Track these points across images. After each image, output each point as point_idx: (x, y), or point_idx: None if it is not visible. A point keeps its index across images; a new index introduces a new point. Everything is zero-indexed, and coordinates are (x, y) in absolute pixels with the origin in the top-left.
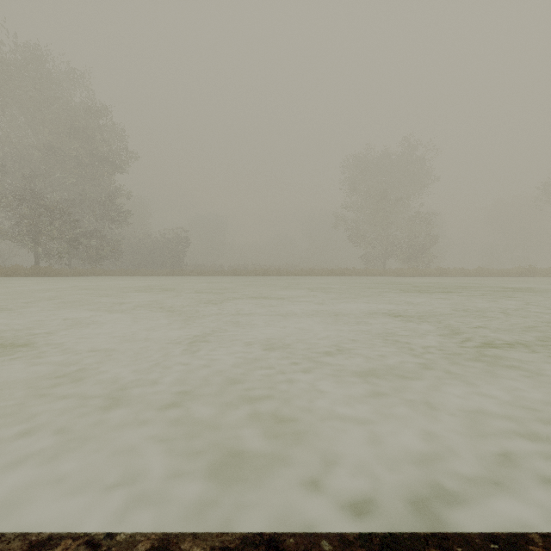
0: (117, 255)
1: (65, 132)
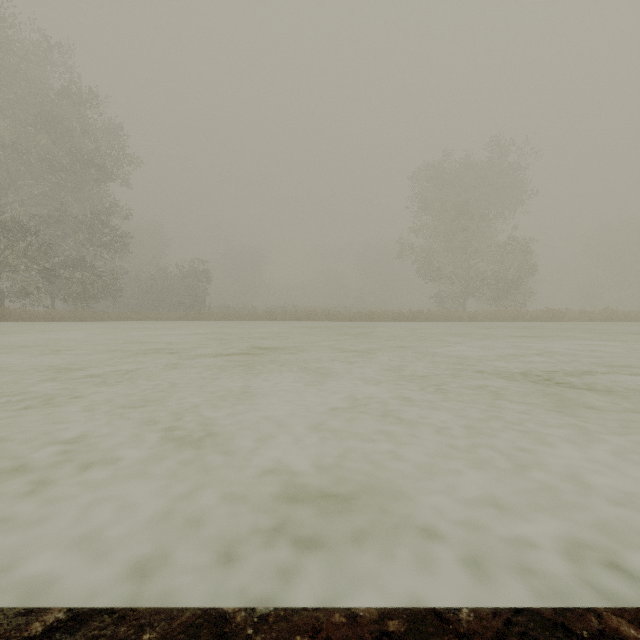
0: (116, 293)
1: (30, 119)
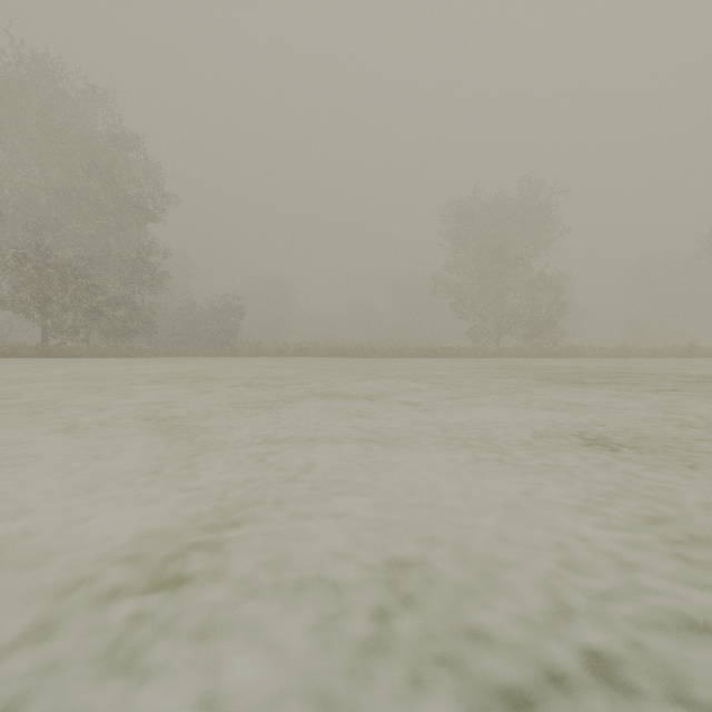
0: (150, 329)
1: (82, 168)
